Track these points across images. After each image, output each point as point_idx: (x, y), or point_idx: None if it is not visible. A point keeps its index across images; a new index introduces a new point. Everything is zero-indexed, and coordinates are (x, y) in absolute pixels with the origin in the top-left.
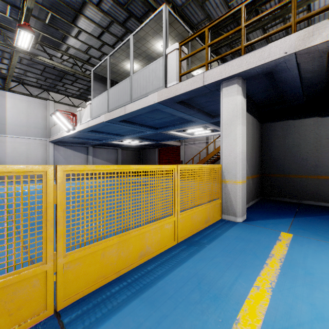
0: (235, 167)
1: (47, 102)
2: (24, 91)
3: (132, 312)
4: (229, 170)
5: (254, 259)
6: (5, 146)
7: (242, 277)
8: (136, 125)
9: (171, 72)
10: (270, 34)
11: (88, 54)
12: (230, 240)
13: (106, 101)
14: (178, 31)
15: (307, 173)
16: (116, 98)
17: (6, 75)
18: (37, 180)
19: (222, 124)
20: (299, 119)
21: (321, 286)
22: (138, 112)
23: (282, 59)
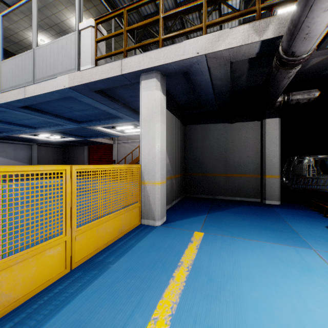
0: (154, 167)
1: None
2: None
3: None
4: (148, 171)
5: (161, 274)
6: None
7: (141, 308)
8: (48, 115)
9: (85, 53)
10: (185, 32)
11: None
12: (142, 252)
13: None
14: (98, 10)
15: (219, 172)
16: (13, 76)
17: None
18: None
19: (141, 120)
20: (214, 123)
21: (220, 294)
22: (45, 97)
23: (196, 60)
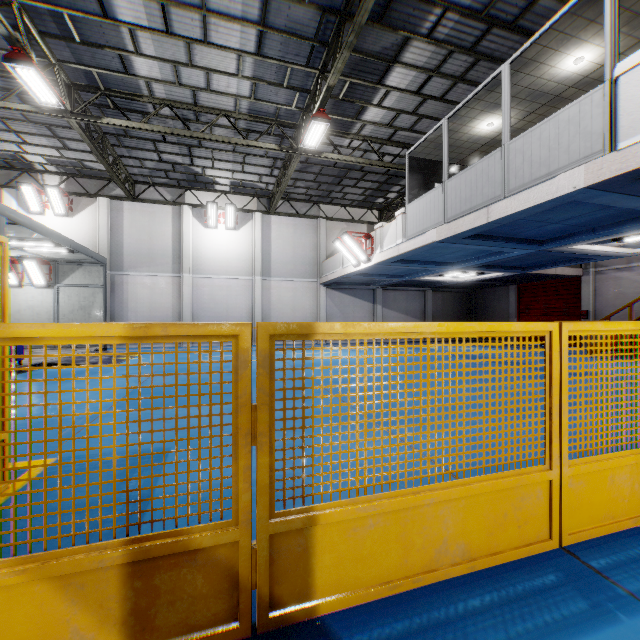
0: None
1: (316, 222)
2: (290, 211)
3: None
4: None
5: None
6: (270, 294)
7: None
8: (496, 241)
9: (631, 114)
10: None
11: (393, 126)
12: None
13: (440, 203)
14: (632, 12)
15: None
16: (465, 195)
17: (271, 192)
18: (307, 345)
19: None
20: None
21: None
22: (520, 214)
23: None
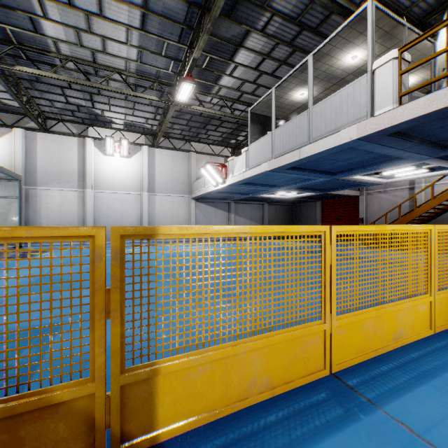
0: None
1: (188, 154)
2: (169, 146)
3: (429, 396)
4: None
5: None
6: (154, 205)
7: None
8: (306, 172)
9: (382, 94)
10: None
11: (240, 90)
12: None
13: (270, 145)
14: (384, 30)
15: None
16: (286, 140)
17: (155, 131)
18: (181, 241)
19: None
20: None
21: None
22: (319, 154)
23: None
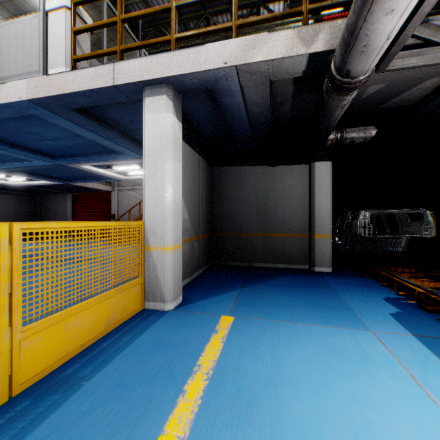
0: (163, 225)
1: None
2: None
3: None
4: (154, 230)
5: (166, 389)
6: None
7: None
8: None
9: (56, 48)
10: (208, 31)
11: None
12: (140, 354)
13: None
14: None
15: (257, 230)
16: None
17: None
18: None
19: (144, 155)
20: (250, 166)
21: (252, 412)
22: None
23: (223, 73)
